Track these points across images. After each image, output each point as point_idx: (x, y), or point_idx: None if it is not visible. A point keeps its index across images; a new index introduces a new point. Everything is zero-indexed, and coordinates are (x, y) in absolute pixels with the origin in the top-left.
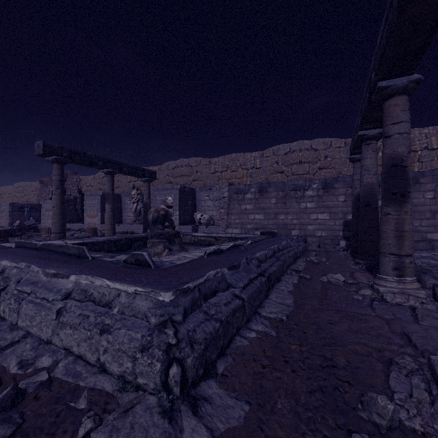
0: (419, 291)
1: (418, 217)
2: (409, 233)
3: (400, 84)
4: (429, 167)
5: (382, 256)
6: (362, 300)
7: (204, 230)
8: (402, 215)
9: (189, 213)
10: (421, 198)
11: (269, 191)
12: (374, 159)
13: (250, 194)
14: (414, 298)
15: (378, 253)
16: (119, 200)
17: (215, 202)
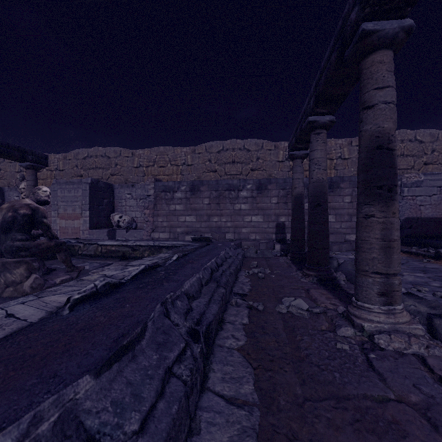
0: (415, 327)
1: (339, 220)
2: (398, 242)
3: (389, 30)
4: (342, 174)
5: (361, 276)
6: (352, 353)
7: (124, 235)
8: (390, 217)
9: (105, 214)
10: (341, 202)
11: (201, 190)
12: (324, 151)
13: (180, 192)
14: (417, 340)
15: (328, 262)
16: (0, 195)
17: (139, 202)
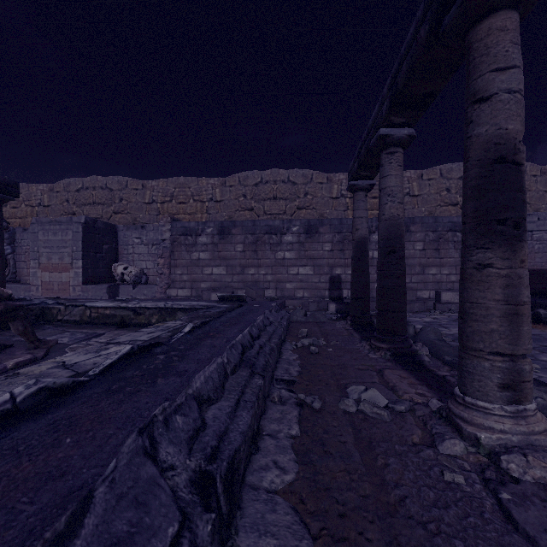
0: None
1: (408, 272)
2: (528, 306)
3: None
4: (411, 215)
5: (472, 358)
6: (472, 492)
7: (130, 292)
8: (518, 267)
9: (105, 265)
10: (411, 250)
11: (233, 233)
12: (401, 177)
13: (205, 236)
14: None
15: (405, 330)
16: None
17: (151, 248)
